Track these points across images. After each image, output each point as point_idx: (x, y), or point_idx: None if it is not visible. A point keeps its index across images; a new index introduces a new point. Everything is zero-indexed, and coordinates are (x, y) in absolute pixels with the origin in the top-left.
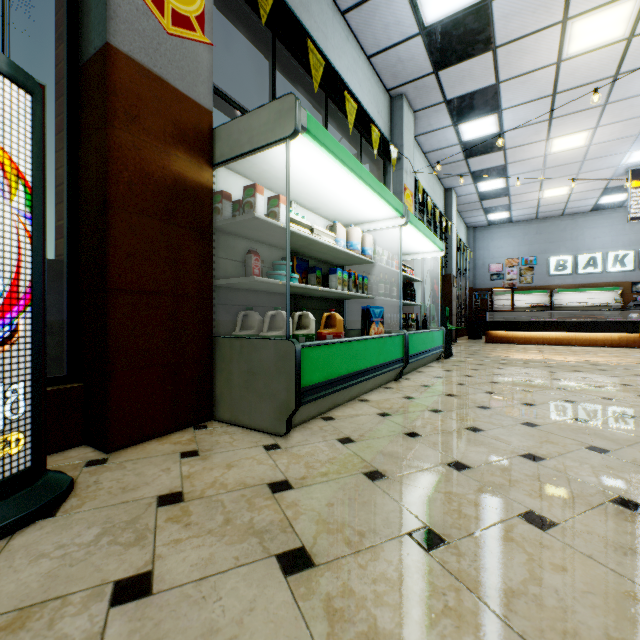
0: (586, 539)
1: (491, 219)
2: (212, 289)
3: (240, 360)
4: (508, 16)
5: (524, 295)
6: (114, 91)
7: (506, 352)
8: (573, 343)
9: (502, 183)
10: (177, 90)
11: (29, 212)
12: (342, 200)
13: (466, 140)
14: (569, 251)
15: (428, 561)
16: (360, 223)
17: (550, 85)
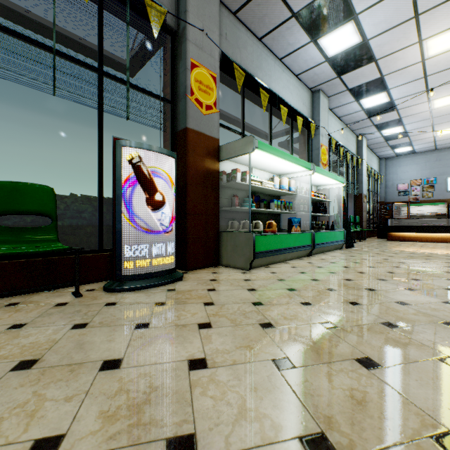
0: (343, 293)
1: (398, 152)
2: (219, 212)
3: (231, 241)
4: (381, 45)
5: (426, 206)
6: (188, 143)
7: (394, 246)
8: None
9: (400, 129)
10: (207, 135)
11: (174, 193)
12: (277, 166)
13: (367, 107)
14: None
15: (289, 292)
16: (288, 173)
17: (421, 72)
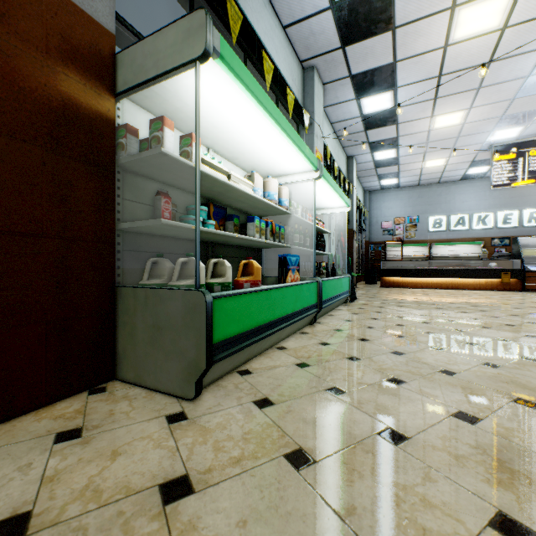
0: None
1: (383, 184)
2: (114, 233)
3: (145, 313)
4: None
5: (409, 247)
6: None
7: (399, 295)
8: (450, 287)
9: (394, 153)
10: None
11: None
12: (260, 149)
13: (366, 113)
14: (444, 212)
15: None
16: (277, 176)
17: (437, 67)
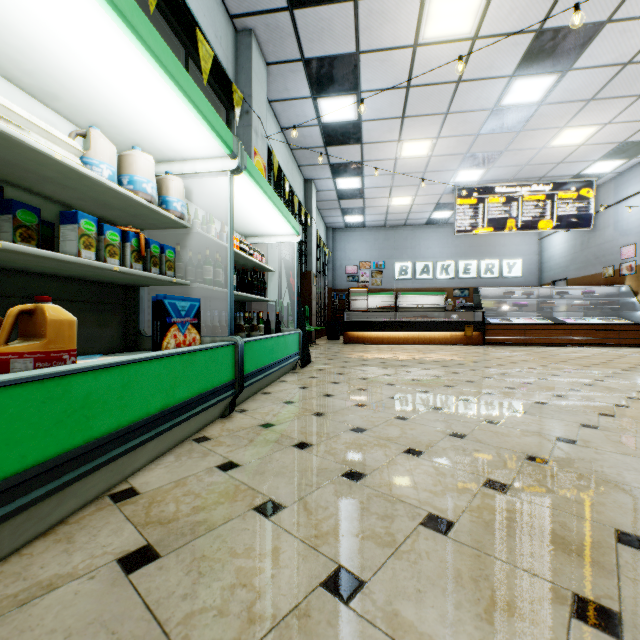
0: None
1: (348, 221)
2: None
3: None
4: None
5: (375, 297)
6: None
7: (364, 354)
8: (417, 342)
9: (358, 183)
10: None
11: None
12: (98, 78)
13: (326, 122)
14: (410, 258)
15: None
16: (166, 160)
17: (406, 74)
